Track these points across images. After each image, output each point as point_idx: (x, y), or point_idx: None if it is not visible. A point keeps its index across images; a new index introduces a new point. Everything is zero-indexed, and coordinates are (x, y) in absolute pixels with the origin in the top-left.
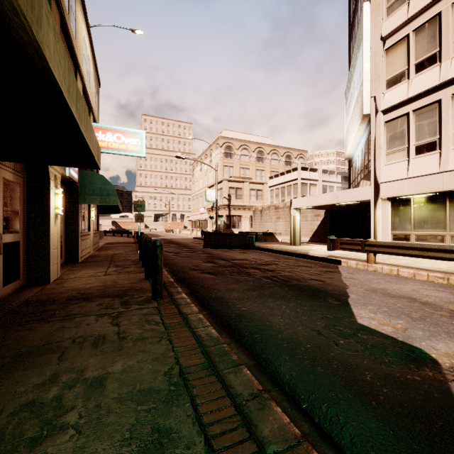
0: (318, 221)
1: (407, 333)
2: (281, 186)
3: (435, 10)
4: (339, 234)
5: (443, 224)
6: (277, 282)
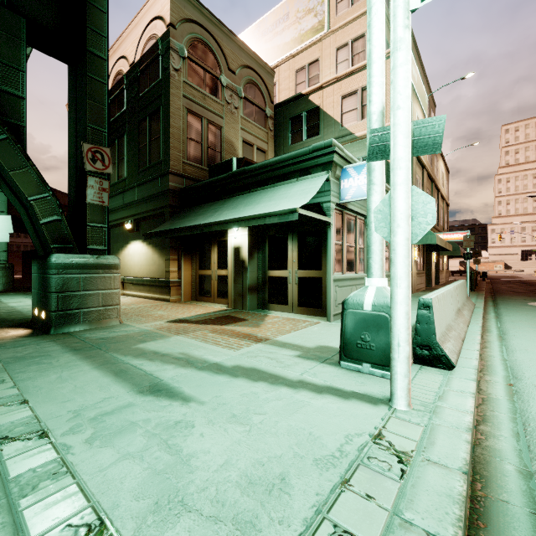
0: None
1: None
2: None
3: None
4: None
5: None
6: None
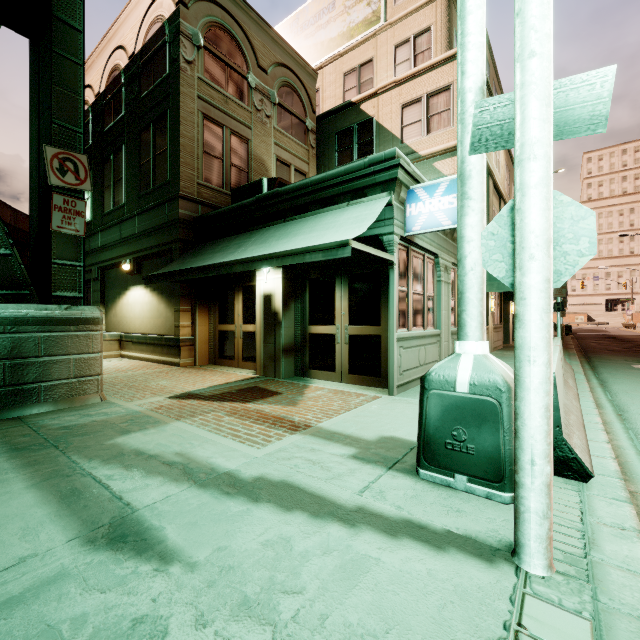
0: None
1: None
2: None
3: None
4: None
5: None
6: None
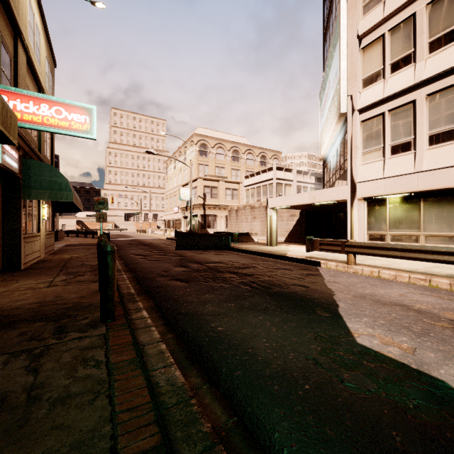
0: (294, 221)
1: (418, 355)
2: (257, 186)
3: (410, 10)
4: (314, 234)
5: (417, 224)
6: (257, 290)
